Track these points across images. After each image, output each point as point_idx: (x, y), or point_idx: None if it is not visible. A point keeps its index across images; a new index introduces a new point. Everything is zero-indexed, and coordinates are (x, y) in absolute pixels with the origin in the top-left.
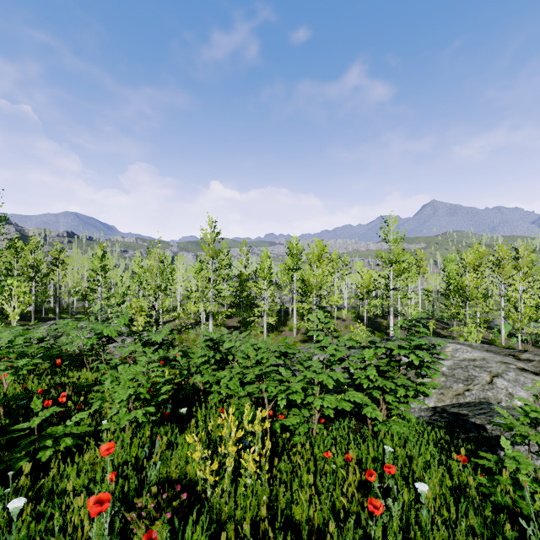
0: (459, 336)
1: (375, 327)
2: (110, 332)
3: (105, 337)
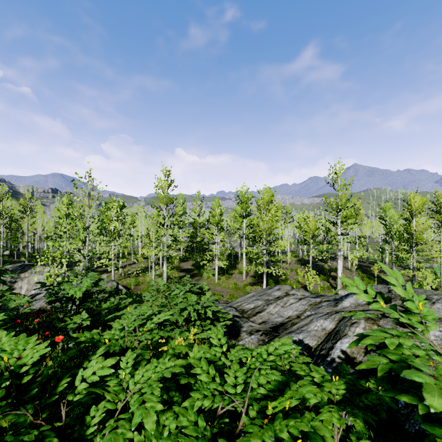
0: None
1: (317, 270)
2: None
3: None
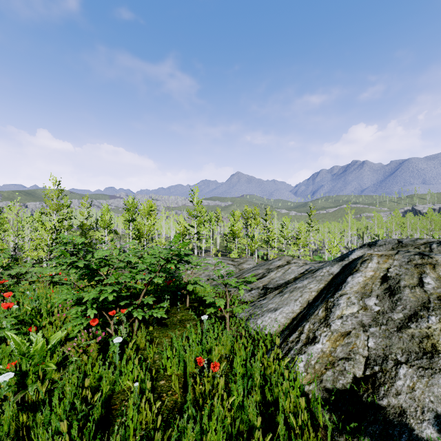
0: None
1: None
2: None
3: None
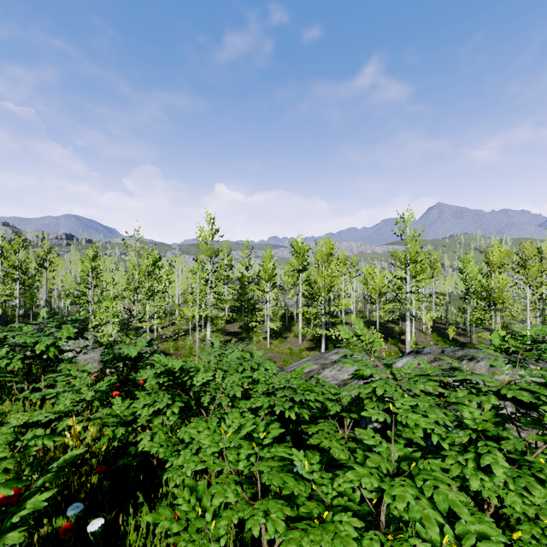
0: (479, 343)
1: (386, 333)
2: (45, 348)
3: (41, 355)
